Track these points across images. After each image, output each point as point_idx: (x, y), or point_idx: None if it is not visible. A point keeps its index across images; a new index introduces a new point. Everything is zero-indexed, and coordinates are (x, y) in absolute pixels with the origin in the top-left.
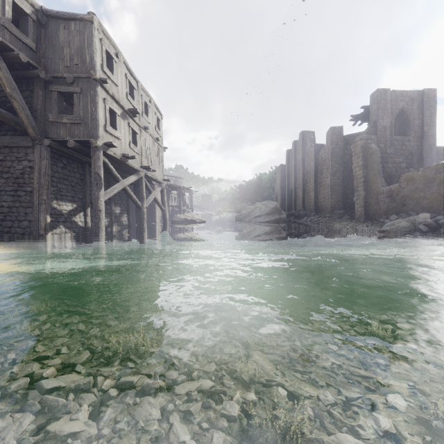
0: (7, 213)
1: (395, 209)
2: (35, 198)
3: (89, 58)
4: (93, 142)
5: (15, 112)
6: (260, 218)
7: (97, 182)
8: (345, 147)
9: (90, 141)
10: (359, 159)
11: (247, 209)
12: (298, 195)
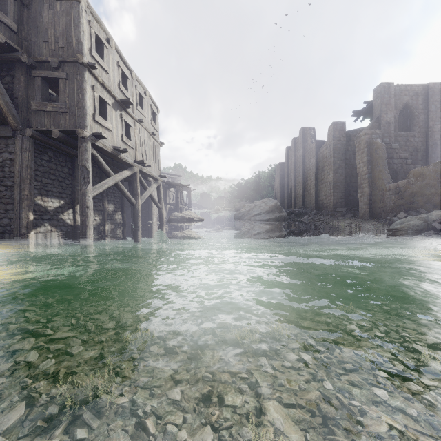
0: None
1: (403, 206)
2: (15, 194)
3: (76, 41)
4: (79, 132)
5: None
6: (260, 216)
7: (84, 176)
8: (347, 143)
9: (76, 131)
10: (363, 154)
11: (246, 207)
12: (298, 193)
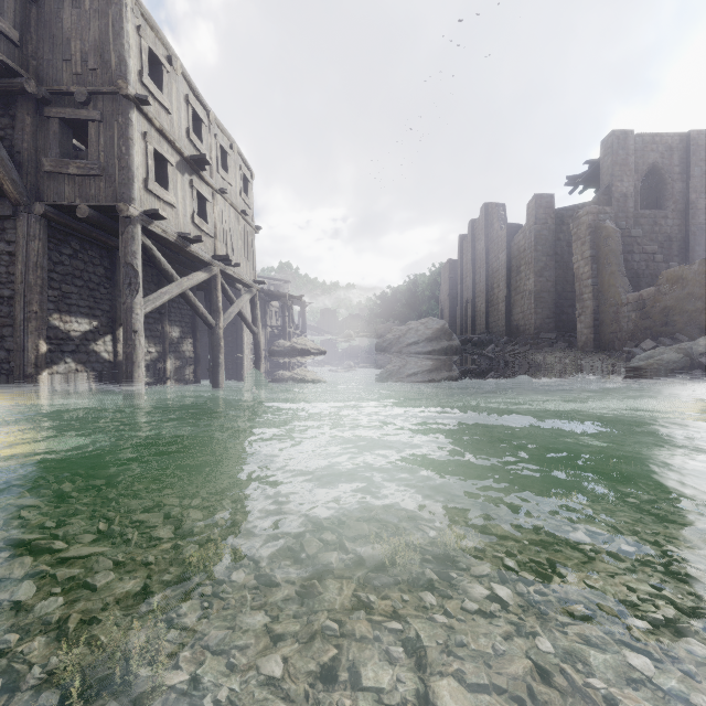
0: None
1: (650, 330)
2: (17, 310)
3: (117, 59)
4: (122, 209)
5: None
6: (417, 346)
7: (130, 280)
8: (558, 228)
9: (117, 207)
10: (584, 246)
11: (395, 331)
12: (478, 308)
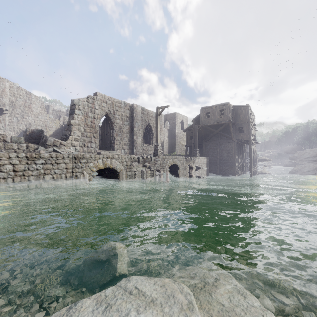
0: (225, 159)
1: None
2: (233, 155)
3: (248, 117)
4: (250, 140)
5: (227, 133)
6: (308, 158)
7: (250, 150)
8: None
9: (249, 140)
10: None
11: (298, 153)
12: None
